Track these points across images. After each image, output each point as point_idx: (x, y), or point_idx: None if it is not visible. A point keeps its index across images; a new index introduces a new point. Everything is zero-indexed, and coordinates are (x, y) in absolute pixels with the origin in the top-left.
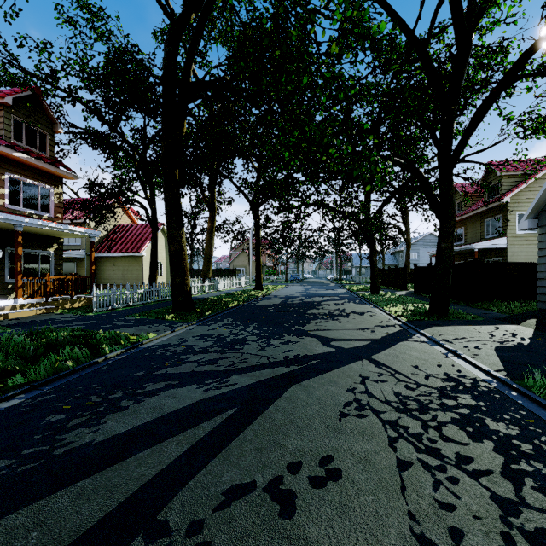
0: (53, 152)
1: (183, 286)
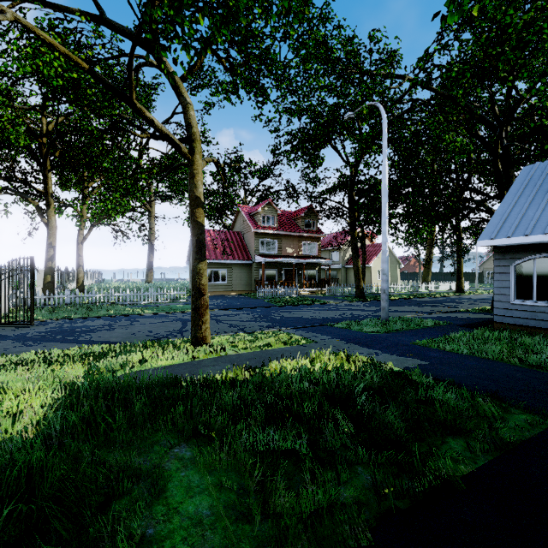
0: (317, 227)
1: (358, 286)
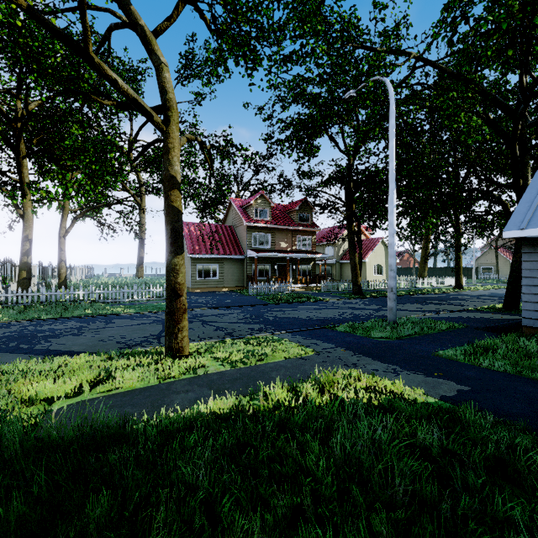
0: (312, 221)
1: (356, 282)
